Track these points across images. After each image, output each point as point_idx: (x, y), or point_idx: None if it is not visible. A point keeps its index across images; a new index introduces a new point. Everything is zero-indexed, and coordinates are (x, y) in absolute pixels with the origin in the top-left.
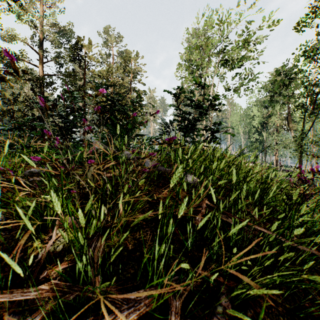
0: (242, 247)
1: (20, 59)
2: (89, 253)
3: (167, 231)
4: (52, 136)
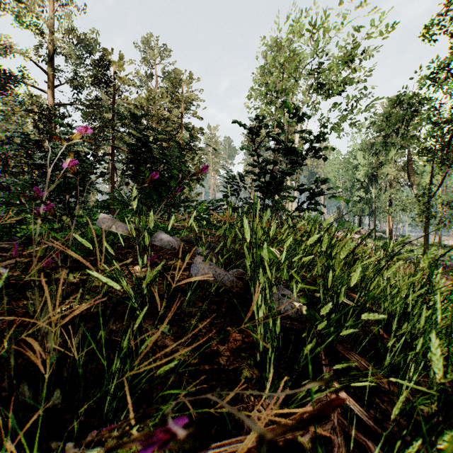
0: None
1: (20, 81)
2: None
3: None
4: None
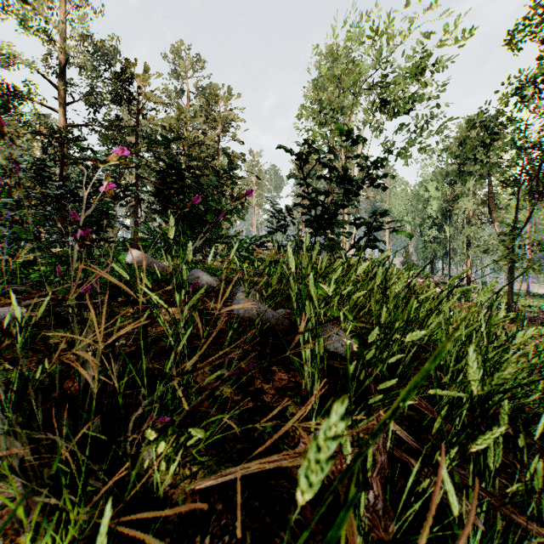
0: None
1: (26, 98)
2: None
3: None
4: None
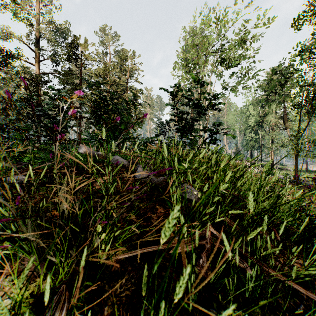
0: (261, 299)
1: (16, 57)
2: None
3: None
4: None
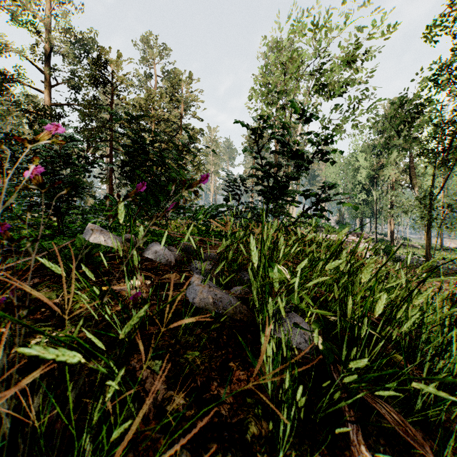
0: None
1: (16, 81)
2: None
3: None
4: None
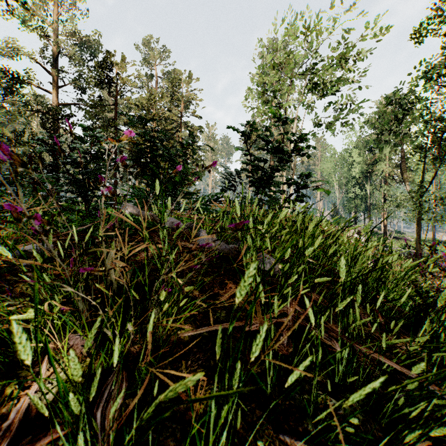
0: (354, 385)
1: (26, 82)
2: (97, 412)
3: (232, 384)
4: (26, 213)
